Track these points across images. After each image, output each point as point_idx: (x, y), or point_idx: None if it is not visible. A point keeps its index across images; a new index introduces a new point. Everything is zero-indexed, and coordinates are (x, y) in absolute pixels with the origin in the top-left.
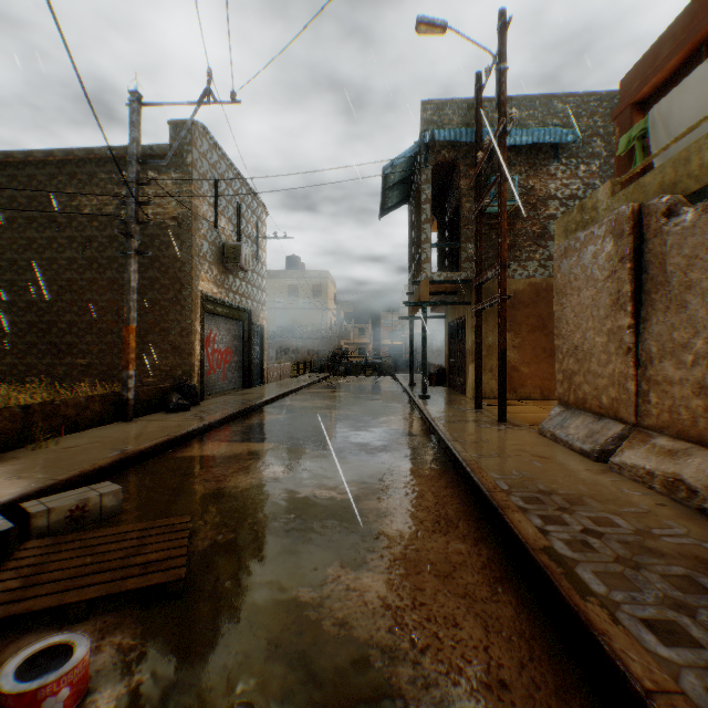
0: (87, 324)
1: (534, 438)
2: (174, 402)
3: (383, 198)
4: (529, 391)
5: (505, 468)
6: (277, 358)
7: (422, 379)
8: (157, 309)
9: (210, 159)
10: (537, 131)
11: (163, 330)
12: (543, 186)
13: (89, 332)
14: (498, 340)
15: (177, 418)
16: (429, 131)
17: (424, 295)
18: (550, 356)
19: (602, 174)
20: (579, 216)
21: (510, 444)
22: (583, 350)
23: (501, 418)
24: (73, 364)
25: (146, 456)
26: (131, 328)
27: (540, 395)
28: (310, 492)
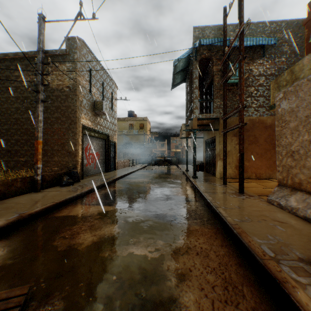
0: (25, 140)
1: (266, 205)
2: (64, 180)
3: (173, 79)
4: (249, 174)
5: (261, 232)
6: (123, 157)
7: (193, 168)
8: (59, 132)
9: (87, 58)
10: (255, 38)
11: (62, 143)
12: (256, 69)
13: (25, 144)
14: (239, 148)
15: (64, 190)
16: (198, 40)
17: (194, 126)
18: (260, 157)
19: (287, 62)
20: (288, 76)
21: (254, 210)
22: (299, 153)
23: (241, 191)
24: (18, 160)
25: (36, 216)
26: (39, 141)
27: (255, 176)
28: (130, 250)
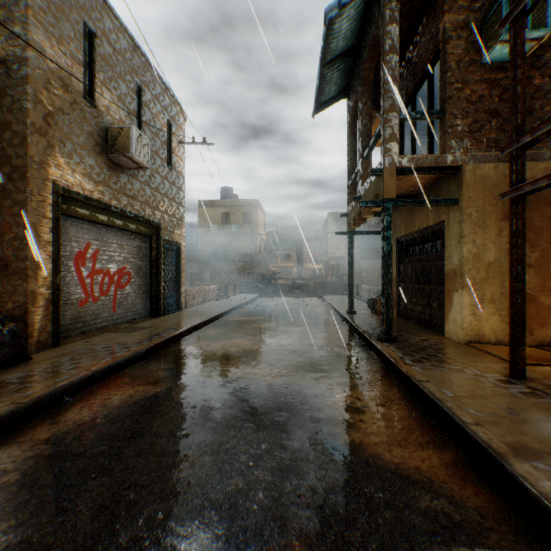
0: None
1: None
2: None
3: (319, 83)
4: None
5: None
6: (211, 280)
7: (384, 314)
8: None
9: None
10: None
11: None
12: None
13: None
14: None
15: None
16: None
17: (388, 190)
18: None
19: None
20: None
21: None
22: None
23: None
24: None
25: None
26: None
27: None
28: None
